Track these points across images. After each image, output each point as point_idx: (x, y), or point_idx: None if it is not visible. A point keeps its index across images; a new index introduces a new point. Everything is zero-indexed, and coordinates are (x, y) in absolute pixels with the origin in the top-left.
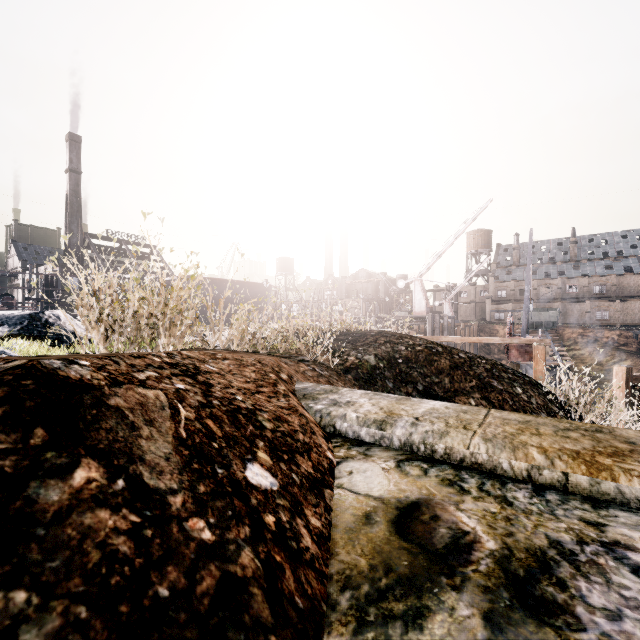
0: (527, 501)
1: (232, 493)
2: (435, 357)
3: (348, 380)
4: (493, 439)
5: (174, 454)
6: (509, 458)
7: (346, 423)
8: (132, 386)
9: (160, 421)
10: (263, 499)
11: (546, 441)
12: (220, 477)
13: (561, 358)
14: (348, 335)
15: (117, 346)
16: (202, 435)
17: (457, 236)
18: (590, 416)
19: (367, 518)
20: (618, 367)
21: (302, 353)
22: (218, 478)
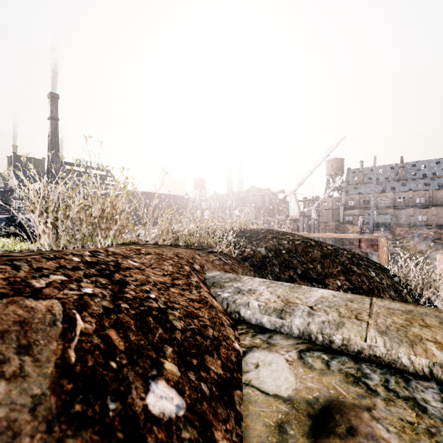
0: (440, 406)
1: (123, 441)
2: (310, 249)
3: (246, 266)
4: (388, 332)
5: (48, 394)
6: (408, 353)
7: (249, 311)
8: (17, 298)
9: (42, 343)
10: (165, 437)
11: (438, 334)
12: (110, 416)
13: (394, 248)
14: (245, 232)
15: (64, 242)
16: (98, 352)
17: (320, 162)
18: (427, 293)
19: (280, 431)
20: (440, 255)
21: (211, 246)
22: (107, 419)
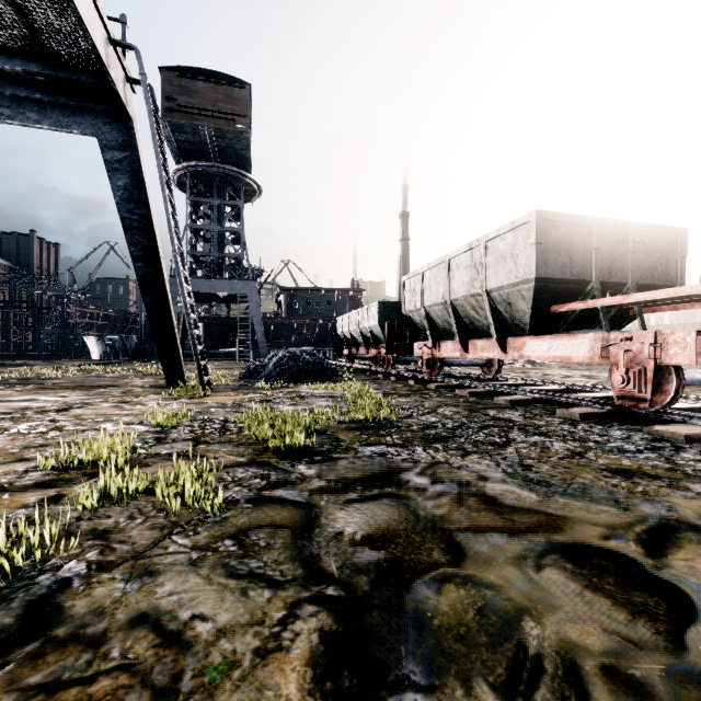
0: None
1: None
2: None
3: None
4: None
5: None
6: None
7: None
8: None
9: None
10: None
11: None
12: None
13: None
14: None
15: None
16: None
17: None
18: None
19: None
20: None
21: None
22: None
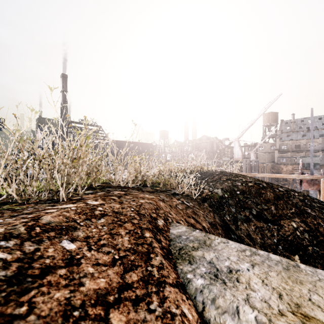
0: None
1: None
2: (262, 190)
3: (205, 208)
4: None
5: None
6: None
7: None
8: None
9: None
10: None
11: None
12: None
13: None
14: (201, 174)
15: (28, 193)
16: None
17: (260, 115)
18: None
19: None
20: None
21: (174, 187)
22: None
